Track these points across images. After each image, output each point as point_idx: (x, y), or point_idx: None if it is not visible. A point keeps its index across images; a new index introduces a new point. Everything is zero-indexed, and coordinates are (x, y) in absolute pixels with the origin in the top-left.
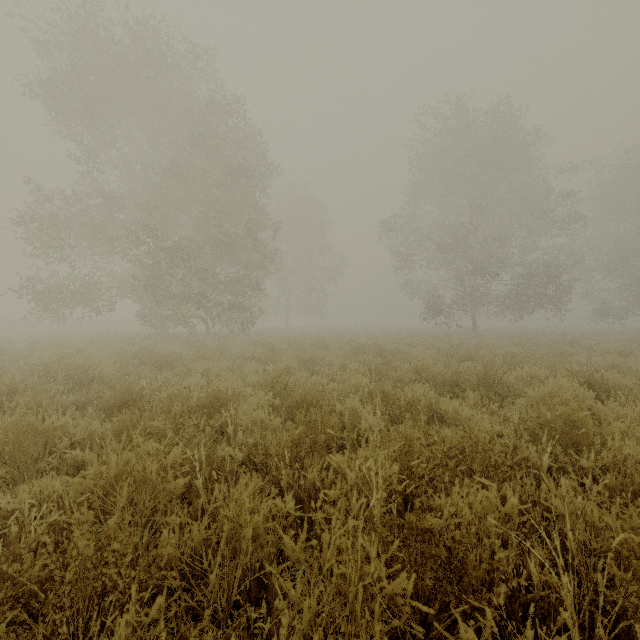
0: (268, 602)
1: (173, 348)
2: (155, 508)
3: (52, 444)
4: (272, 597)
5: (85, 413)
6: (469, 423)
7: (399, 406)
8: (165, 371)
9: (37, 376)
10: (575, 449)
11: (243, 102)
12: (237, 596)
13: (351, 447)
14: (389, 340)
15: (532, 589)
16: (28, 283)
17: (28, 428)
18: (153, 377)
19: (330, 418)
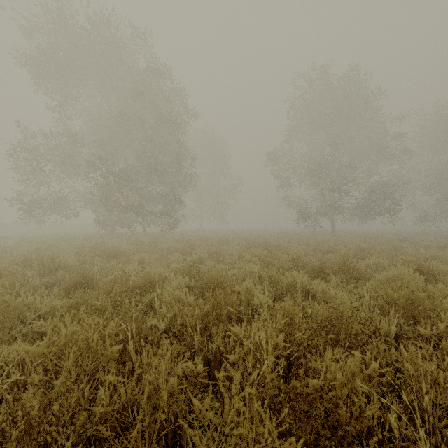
0: (182, 445)
1: (119, 244)
2: (97, 367)
3: (24, 316)
4: (185, 442)
5: (53, 291)
6: (334, 300)
7: (281, 287)
8: (112, 260)
9: (19, 264)
10: (413, 320)
11: (169, 70)
12: (156, 445)
13: (246, 317)
14: (273, 238)
15: (391, 437)
16: (17, 198)
17: (4, 305)
18: (103, 265)
19: (231, 297)
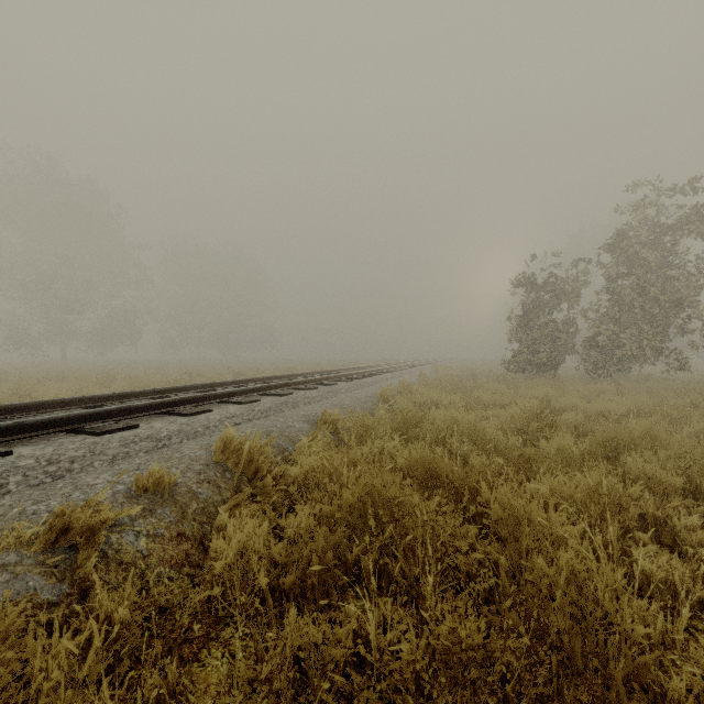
0: None
1: None
2: None
3: None
4: None
5: None
6: None
7: None
8: None
9: None
10: None
11: None
12: None
13: None
14: None
15: None
16: None
17: None
18: None
19: None
